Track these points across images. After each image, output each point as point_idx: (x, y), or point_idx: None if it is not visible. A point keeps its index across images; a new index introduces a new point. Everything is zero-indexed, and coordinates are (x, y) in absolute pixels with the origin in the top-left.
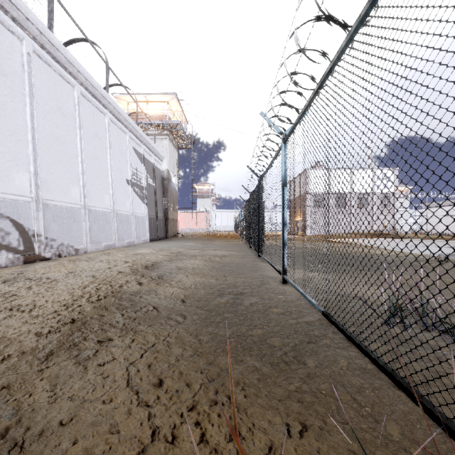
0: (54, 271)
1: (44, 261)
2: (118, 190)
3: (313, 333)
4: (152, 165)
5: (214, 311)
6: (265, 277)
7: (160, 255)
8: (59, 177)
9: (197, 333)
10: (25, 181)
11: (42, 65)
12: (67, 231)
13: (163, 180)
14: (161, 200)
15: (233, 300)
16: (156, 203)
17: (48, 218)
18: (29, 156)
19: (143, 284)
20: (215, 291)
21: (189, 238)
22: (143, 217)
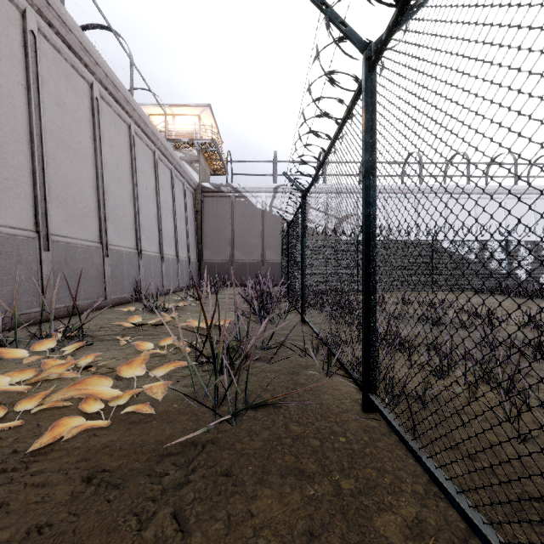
0: None
1: None
2: None
3: None
4: None
5: None
6: None
7: None
8: None
9: None
10: None
11: (511, 201)
12: None
13: None
14: None
15: None
16: None
17: None
18: None
19: None
20: None
21: None
22: None
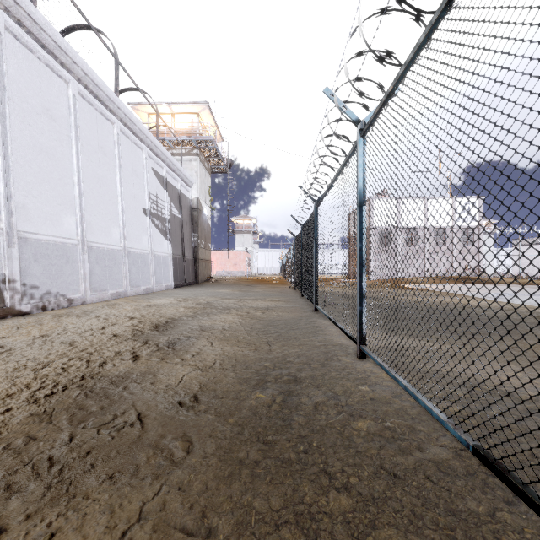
0: (19, 334)
1: (19, 316)
2: (131, 221)
3: (464, 505)
4: (178, 191)
5: (247, 428)
6: (330, 346)
7: (181, 307)
8: (45, 202)
9: (207, 504)
10: None
11: (19, 48)
12: (57, 275)
13: (192, 211)
14: (190, 236)
15: (283, 397)
16: (183, 240)
17: (27, 257)
18: None
19: (140, 360)
20: (253, 376)
21: (224, 283)
22: (165, 256)
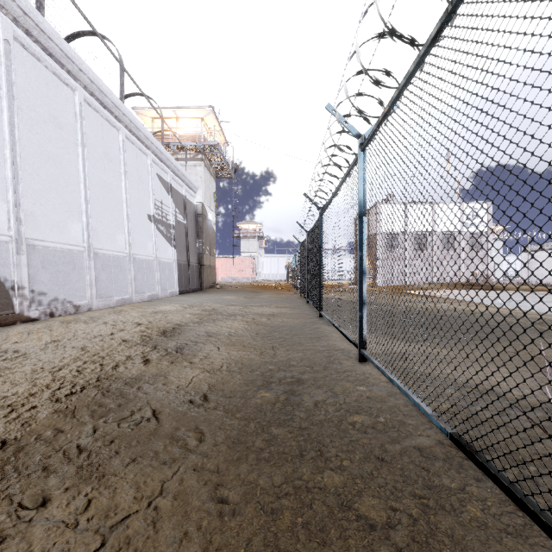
0: (31, 340)
1: (28, 322)
2: (136, 228)
3: (439, 482)
4: (182, 197)
5: (253, 422)
6: (332, 350)
7: (187, 314)
8: (52, 209)
9: (219, 481)
10: (1, 214)
11: (27, 57)
12: (64, 281)
13: (197, 216)
14: (194, 242)
15: (286, 396)
16: (188, 246)
17: (35, 264)
18: (7, 179)
19: (151, 363)
20: (258, 377)
21: (229, 290)
22: (170, 263)
